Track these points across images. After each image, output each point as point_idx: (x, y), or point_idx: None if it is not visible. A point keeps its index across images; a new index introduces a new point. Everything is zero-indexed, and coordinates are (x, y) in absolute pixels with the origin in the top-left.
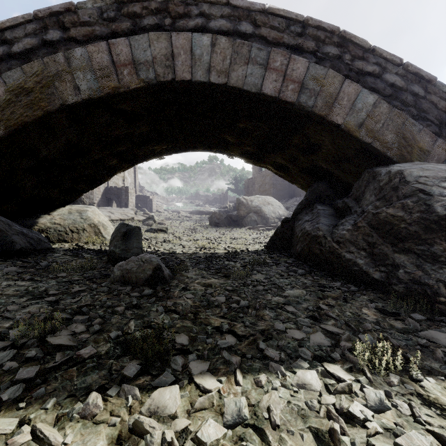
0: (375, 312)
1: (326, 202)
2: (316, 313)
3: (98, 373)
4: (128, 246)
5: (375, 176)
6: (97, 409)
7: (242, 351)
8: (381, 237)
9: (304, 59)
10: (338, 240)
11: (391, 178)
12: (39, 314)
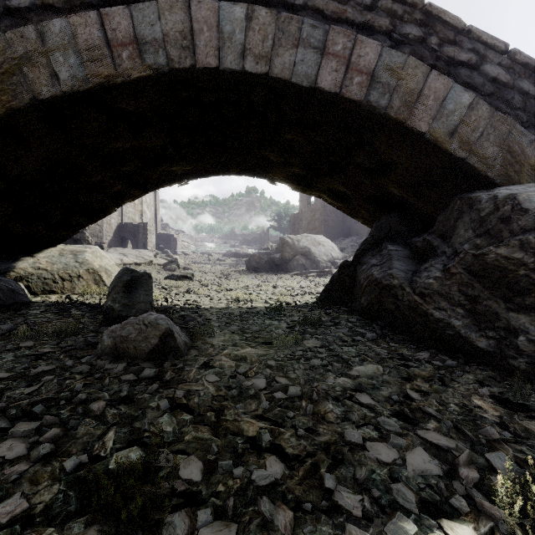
0: (492, 404)
1: (399, 240)
2: (405, 408)
3: None
4: (132, 300)
5: (471, 204)
6: None
7: (295, 494)
8: (487, 289)
9: (376, 42)
10: (422, 291)
11: (499, 206)
12: None
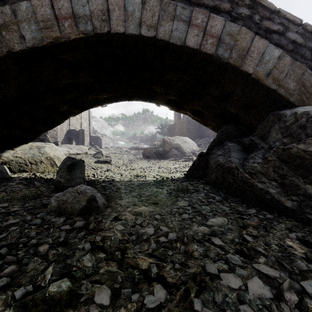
0: (299, 244)
1: (234, 140)
2: (244, 248)
3: None
4: (72, 176)
5: (280, 117)
6: None
7: None
8: (292, 170)
9: (221, 17)
10: (250, 171)
11: (298, 118)
12: None
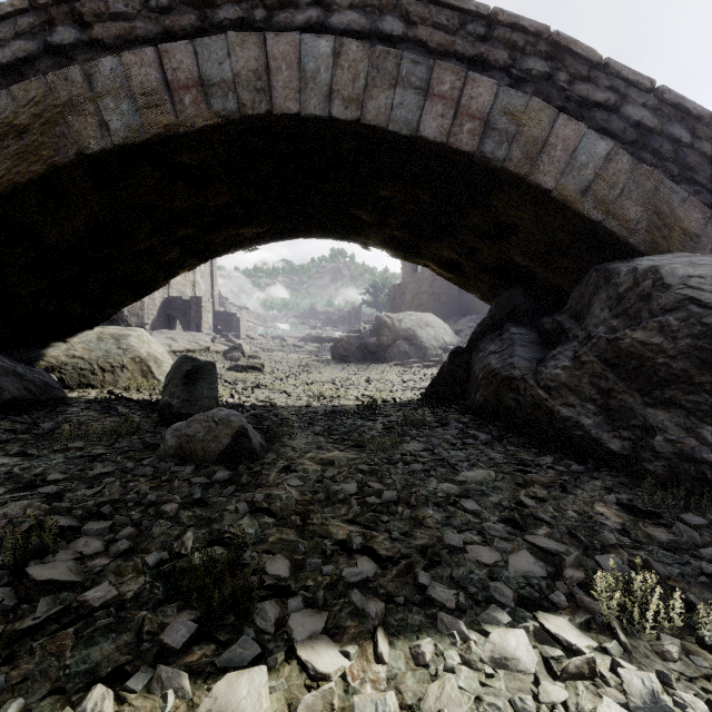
0: (617, 511)
1: (524, 321)
2: (515, 514)
3: (115, 639)
4: (194, 394)
5: (609, 277)
6: None
7: (388, 589)
8: (622, 381)
9: (491, 80)
10: (547, 384)
11: (639, 280)
12: (23, 519)
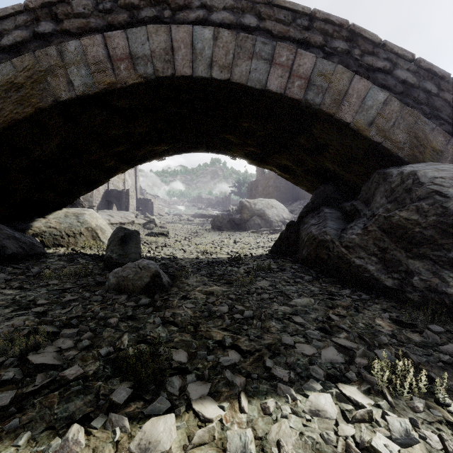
0: (389, 323)
1: (333, 205)
2: (326, 325)
3: (83, 398)
4: (126, 251)
5: (385, 177)
6: (78, 446)
7: (247, 370)
8: (394, 242)
9: (312, 54)
10: (347, 244)
11: (404, 179)
12: (23, 327)
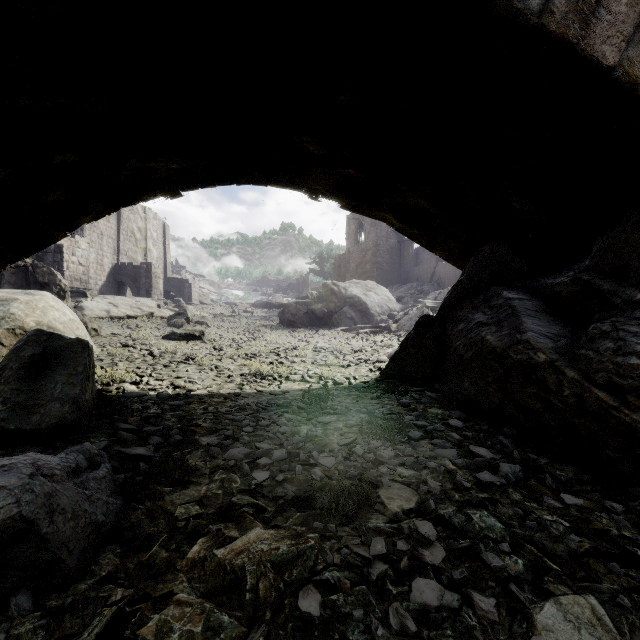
0: None
1: (515, 283)
2: None
3: None
4: (38, 394)
5: None
6: None
7: None
8: None
9: None
10: (613, 381)
11: None
12: None
